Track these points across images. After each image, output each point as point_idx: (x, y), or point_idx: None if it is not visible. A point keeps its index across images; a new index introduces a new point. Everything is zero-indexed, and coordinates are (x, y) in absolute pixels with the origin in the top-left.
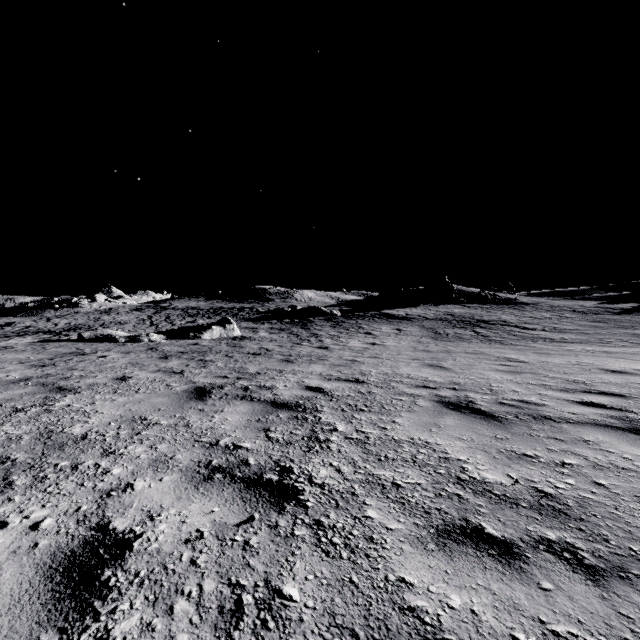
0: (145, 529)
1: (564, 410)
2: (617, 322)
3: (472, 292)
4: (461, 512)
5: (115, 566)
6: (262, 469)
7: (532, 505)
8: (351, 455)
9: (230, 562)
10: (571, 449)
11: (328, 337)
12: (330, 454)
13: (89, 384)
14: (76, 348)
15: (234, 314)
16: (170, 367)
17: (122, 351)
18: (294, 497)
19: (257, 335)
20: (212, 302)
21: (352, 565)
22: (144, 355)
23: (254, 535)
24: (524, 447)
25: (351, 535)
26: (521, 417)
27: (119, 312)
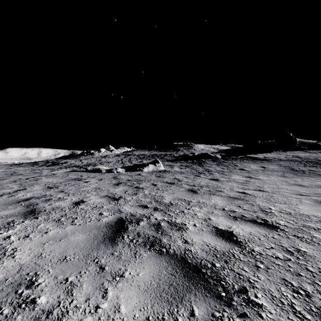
0: None
1: None
2: None
3: (310, 142)
4: None
5: None
6: None
7: None
8: None
9: None
10: None
11: (216, 171)
12: None
13: (53, 207)
14: (80, 175)
15: (161, 157)
16: (114, 193)
17: (99, 178)
18: None
19: (173, 169)
20: (151, 151)
21: None
22: (107, 181)
23: None
24: None
25: None
26: None
27: (109, 157)
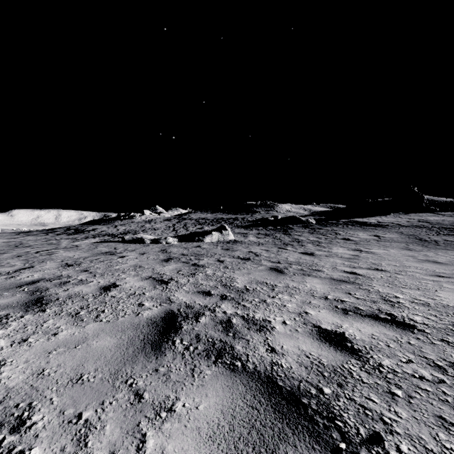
0: None
1: None
2: None
3: (443, 201)
4: None
5: None
6: None
7: None
8: None
9: None
10: None
11: (309, 242)
12: None
13: (70, 295)
14: (114, 248)
15: (230, 222)
16: (162, 273)
17: (141, 252)
18: None
19: (247, 239)
20: (216, 214)
21: None
22: (153, 256)
23: None
24: None
25: None
26: None
27: (156, 222)
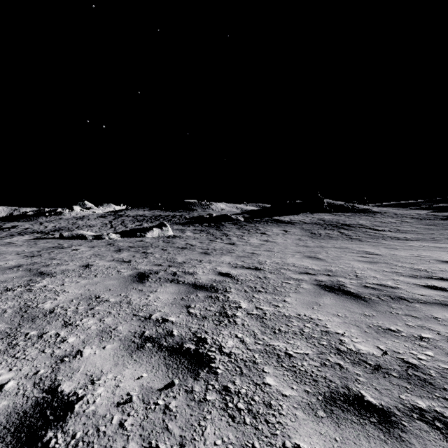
0: (86, 392)
1: (414, 292)
2: (444, 225)
3: (337, 204)
4: (343, 380)
5: (57, 427)
6: (183, 339)
7: (401, 375)
8: (252, 328)
9: (152, 425)
10: (425, 325)
11: (235, 236)
12: (236, 327)
13: (62, 270)
14: (58, 243)
15: (169, 220)
16: (121, 257)
17: (89, 246)
18: (207, 364)
19: (184, 234)
20: (154, 211)
21: (254, 431)
22: (104, 249)
23: (173, 399)
24: (387, 323)
25: (253, 401)
26: (382, 298)
27: (89, 218)
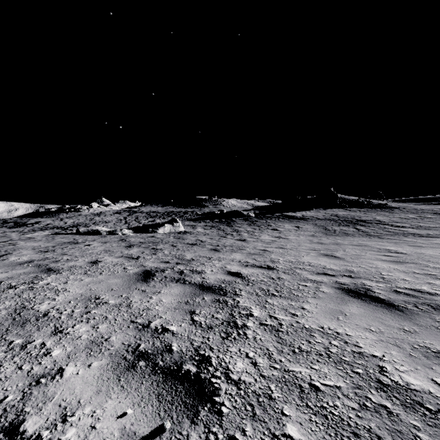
0: (52, 435)
1: None
2: None
3: (352, 199)
4: (396, 437)
5: None
6: (182, 357)
7: None
8: (266, 344)
9: None
10: None
11: (245, 232)
12: (246, 342)
13: (70, 266)
14: (73, 239)
15: (180, 216)
16: (130, 254)
17: (102, 241)
18: (209, 398)
19: (195, 230)
20: (166, 208)
21: None
22: (116, 244)
23: None
24: (437, 343)
25: None
26: (421, 307)
27: (106, 214)
